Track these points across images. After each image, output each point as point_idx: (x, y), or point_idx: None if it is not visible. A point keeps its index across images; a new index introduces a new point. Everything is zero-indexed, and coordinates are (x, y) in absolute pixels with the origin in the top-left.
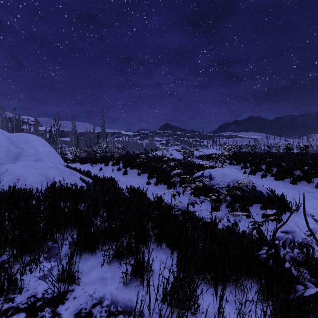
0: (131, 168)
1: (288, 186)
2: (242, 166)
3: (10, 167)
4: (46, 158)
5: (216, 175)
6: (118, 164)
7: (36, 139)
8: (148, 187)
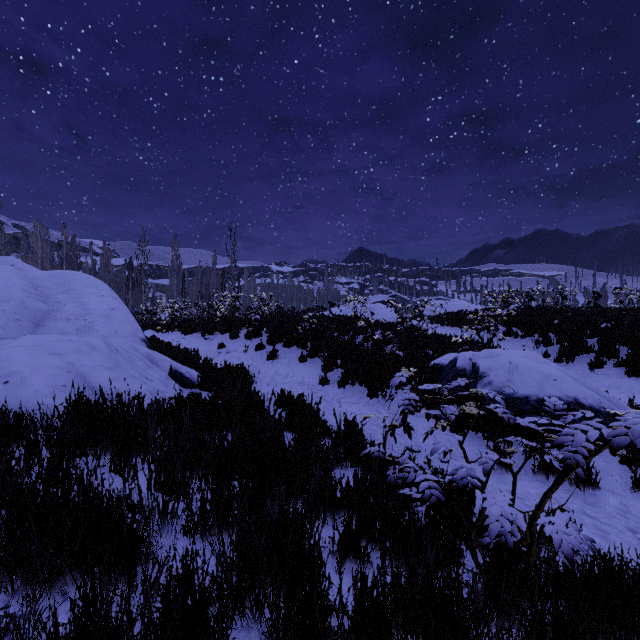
0: (286, 345)
1: None
2: (537, 339)
3: None
4: (102, 324)
5: (492, 368)
6: (257, 336)
7: (87, 282)
8: (324, 391)
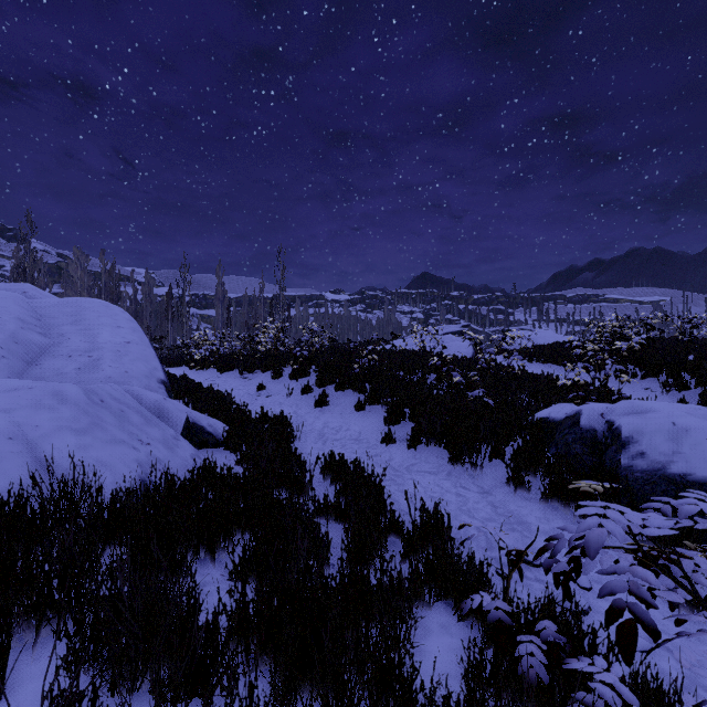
0: (338, 388)
1: None
2: (666, 381)
3: None
4: (110, 362)
5: (642, 431)
6: (304, 375)
7: (102, 311)
8: (388, 453)
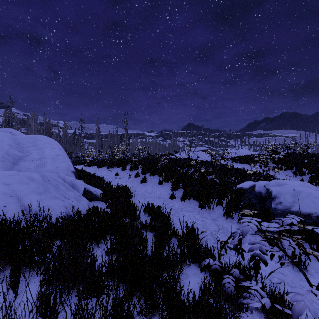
0: (151, 175)
1: None
2: (295, 172)
3: None
4: (50, 163)
5: (281, 193)
6: (136, 169)
7: (46, 141)
8: (172, 203)
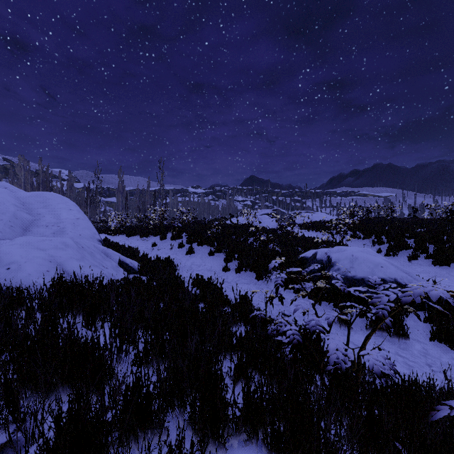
0: (199, 244)
1: None
2: (373, 240)
3: (1, 247)
4: (71, 229)
5: (340, 259)
6: (179, 237)
7: (59, 200)
8: (226, 276)
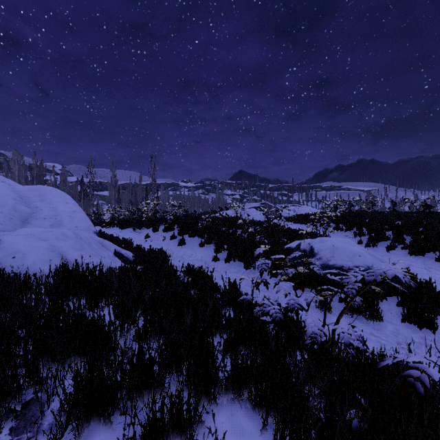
0: (190, 236)
1: (432, 265)
2: (355, 232)
3: (5, 238)
4: (68, 222)
5: (321, 249)
6: (171, 230)
7: (55, 194)
8: (216, 265)
